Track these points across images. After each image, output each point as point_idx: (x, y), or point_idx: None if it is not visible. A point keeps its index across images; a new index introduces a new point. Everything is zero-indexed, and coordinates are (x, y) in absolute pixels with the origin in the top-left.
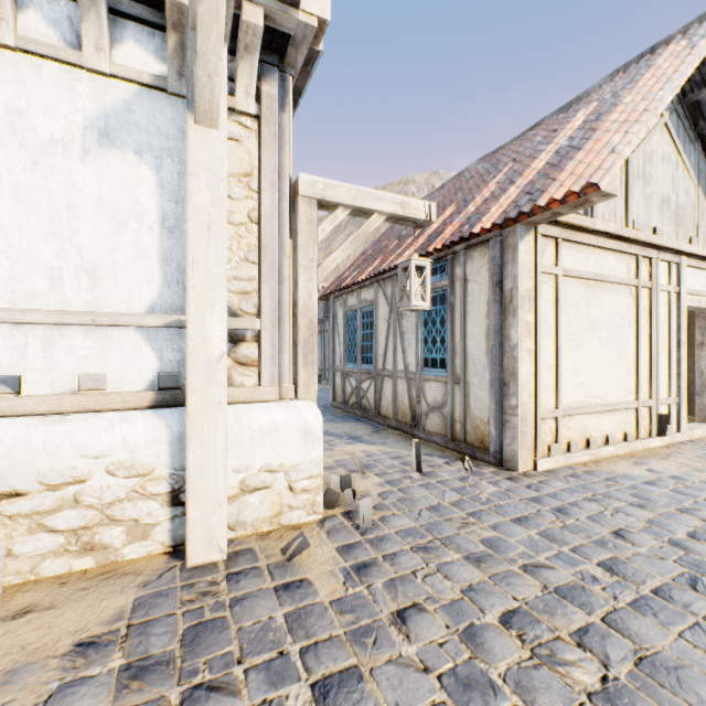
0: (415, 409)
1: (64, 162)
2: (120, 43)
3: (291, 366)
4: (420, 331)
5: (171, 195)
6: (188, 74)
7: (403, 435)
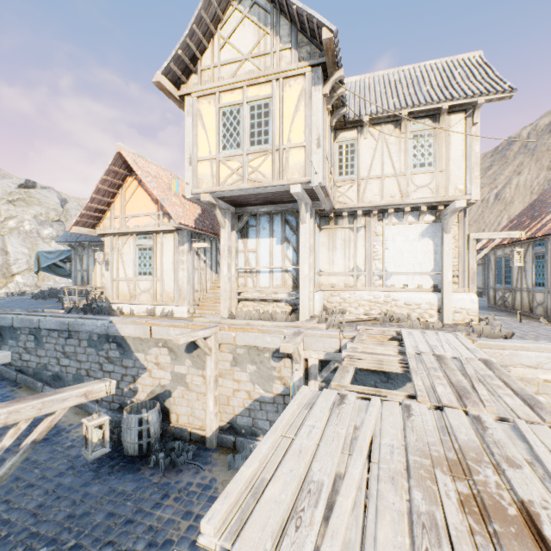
0: (530, 305)
1: (414, 243)
2: (425, 216)
3: (467, 284)
4: (533, 270)
5: (435, 245)
6: (443, 225)
7: (524, 316)
